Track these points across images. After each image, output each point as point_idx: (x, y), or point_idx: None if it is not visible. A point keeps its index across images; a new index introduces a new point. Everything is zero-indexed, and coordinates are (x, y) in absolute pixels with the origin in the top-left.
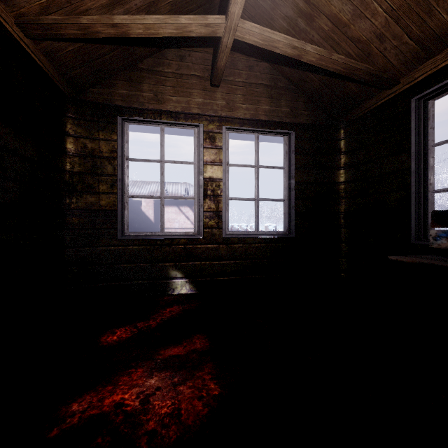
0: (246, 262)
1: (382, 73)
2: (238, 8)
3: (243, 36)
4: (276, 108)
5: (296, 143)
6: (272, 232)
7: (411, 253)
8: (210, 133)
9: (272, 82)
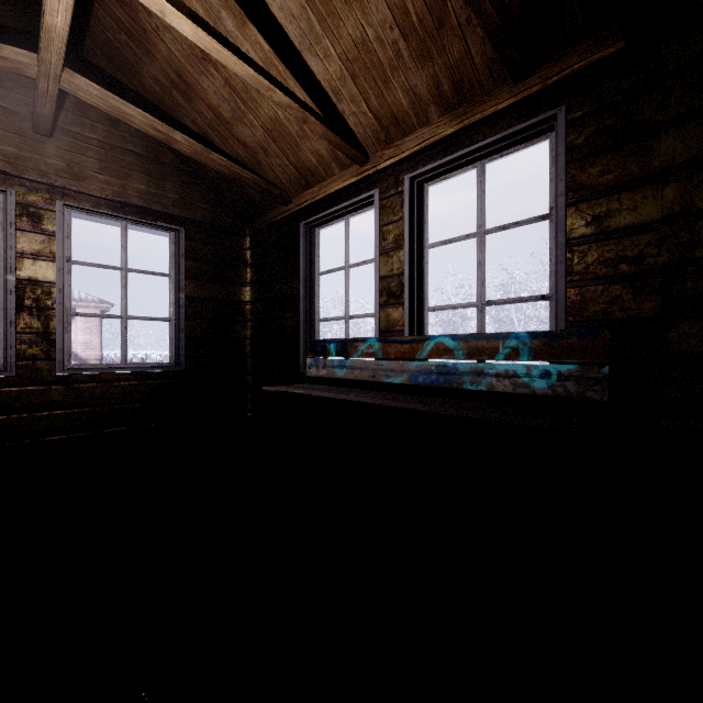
0: (104, 410)
1: (272, 188)
2: (55, 58)
3: (76, 91)
4: (159, 192)
5: (187, 245)
6: (151, 364)
7: (301, 383)
8: (30, 207)
9: (152, 154)
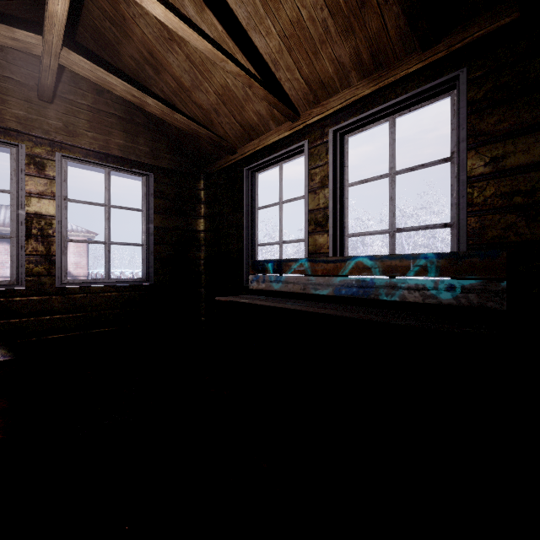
0: (92, 315)
1: (222, 141)
2: (56, 39)
3: (71, 66)
4: (133, 145)
5: (156, 187)
6: (128, 279)
7: (244, 295)
8: (36, 158)
9: (128, 116)
